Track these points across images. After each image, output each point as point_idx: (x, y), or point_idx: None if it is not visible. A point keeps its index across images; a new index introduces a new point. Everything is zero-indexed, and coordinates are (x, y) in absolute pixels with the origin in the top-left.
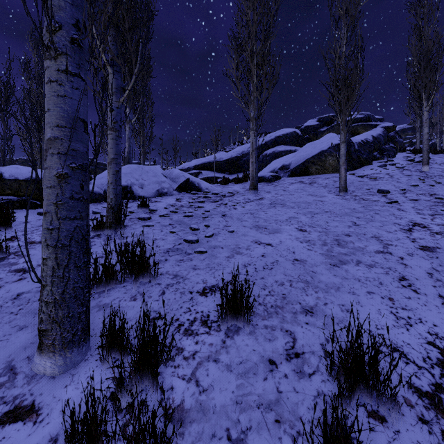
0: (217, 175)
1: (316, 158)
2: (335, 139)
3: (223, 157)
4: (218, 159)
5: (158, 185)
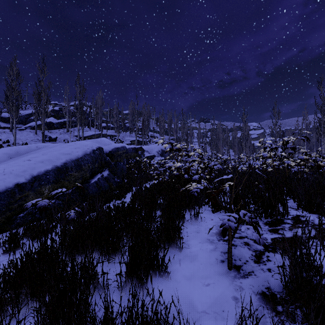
0: (2, 124)
1: (38, 125)
2: (48, 120)
3: (7, 115)
4: (4, 116)
5: None
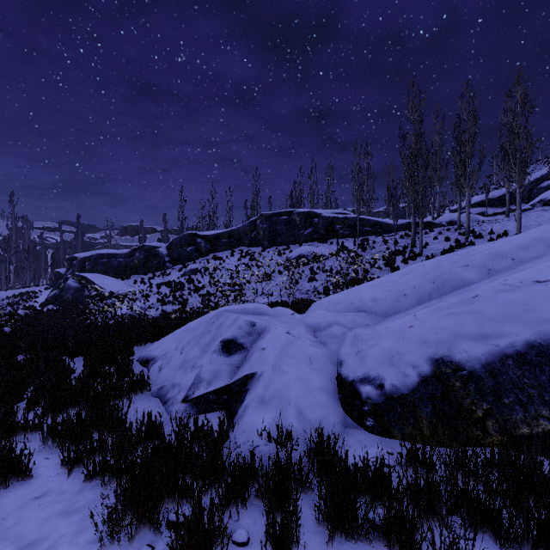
0: (490, 210)
1: None
2: None
3: (496, 194)
4: (491, 197)
5: (462, 220)
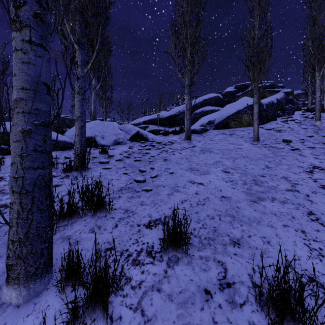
0: (160, 128)
1: (235, 115)
2: (248, 101)
3: (165, 115)
4: (161, 117)
5: (115, 136)
